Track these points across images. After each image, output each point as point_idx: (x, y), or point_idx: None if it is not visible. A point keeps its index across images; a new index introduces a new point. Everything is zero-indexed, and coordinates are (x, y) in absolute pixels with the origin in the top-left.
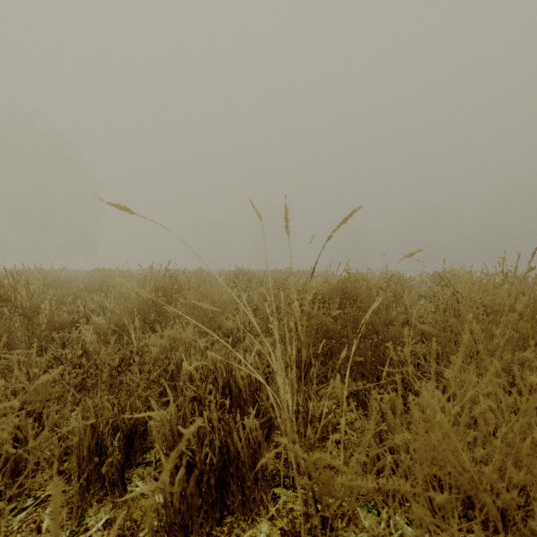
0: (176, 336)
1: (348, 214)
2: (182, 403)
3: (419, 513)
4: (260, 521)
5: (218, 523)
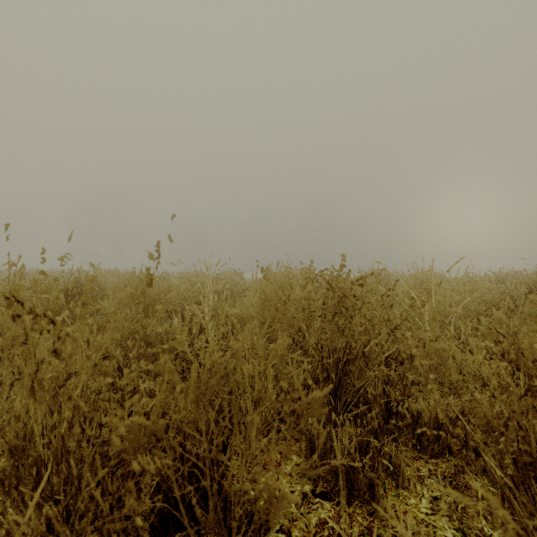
0: None
1: None
2: None
3: None
4: None
5: None
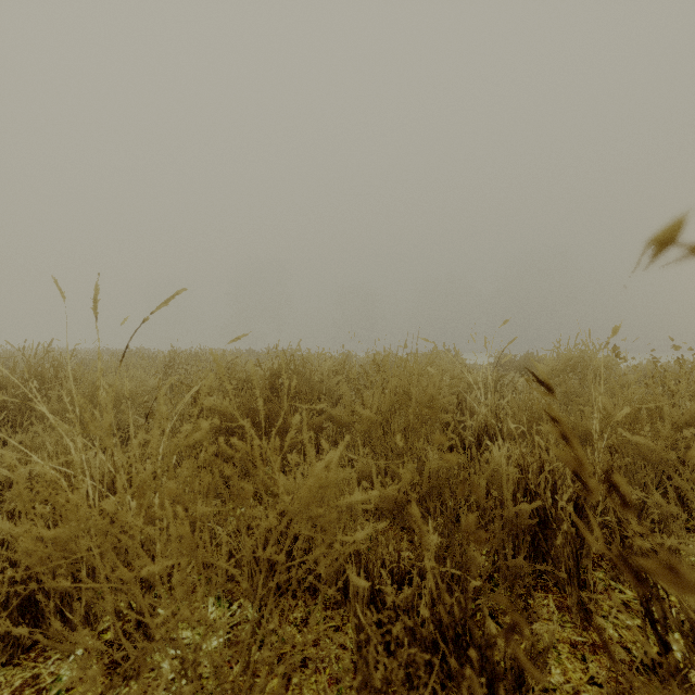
0: (35, 440)
1: (171, 297)
2: None
3: (32, 547)
4: (84, 638)
5: (26, 650)
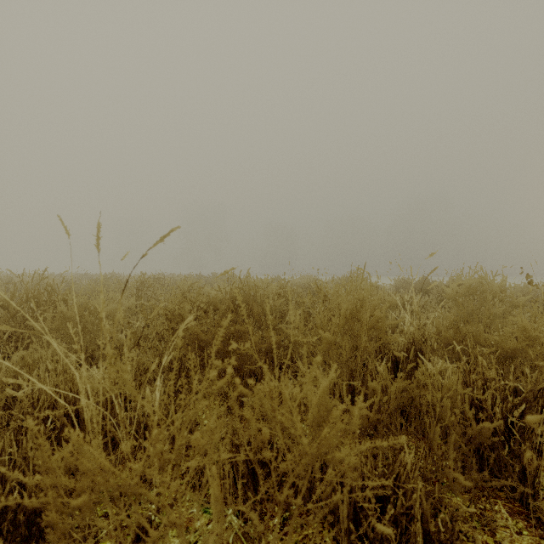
0: (34, 356)
1: (166, 234)
2: (2, 435)
3: (55, 520)
4: None
5: None
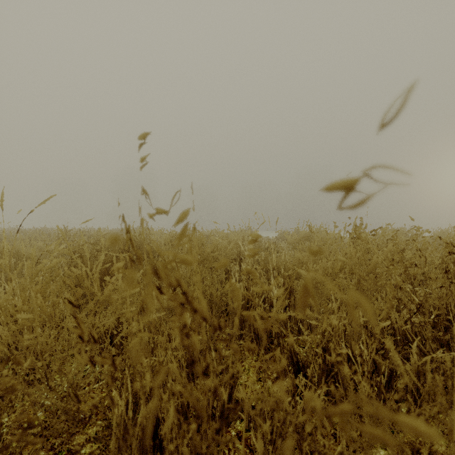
0: None
1: (48, 199)
2: None
3: None
4: None
5: None
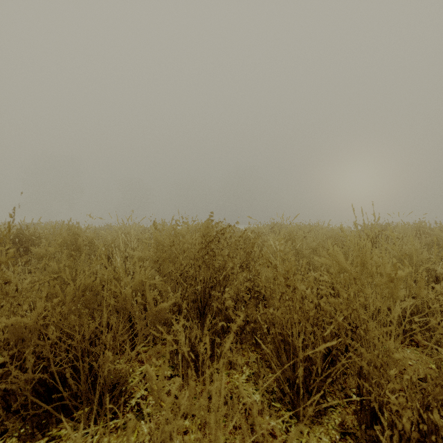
0: None
1: None
2: None
3: None
4: None
5: None
